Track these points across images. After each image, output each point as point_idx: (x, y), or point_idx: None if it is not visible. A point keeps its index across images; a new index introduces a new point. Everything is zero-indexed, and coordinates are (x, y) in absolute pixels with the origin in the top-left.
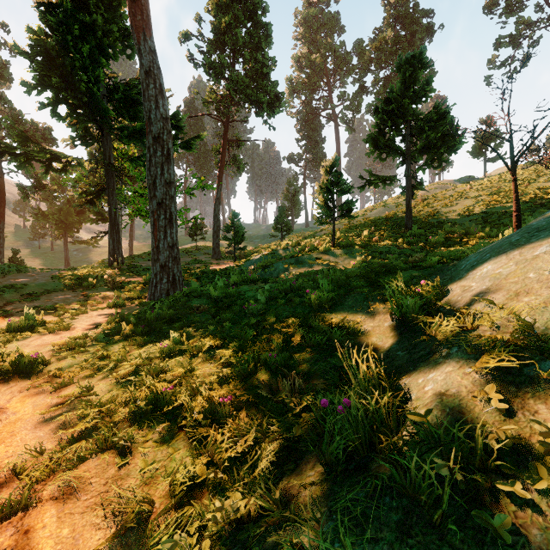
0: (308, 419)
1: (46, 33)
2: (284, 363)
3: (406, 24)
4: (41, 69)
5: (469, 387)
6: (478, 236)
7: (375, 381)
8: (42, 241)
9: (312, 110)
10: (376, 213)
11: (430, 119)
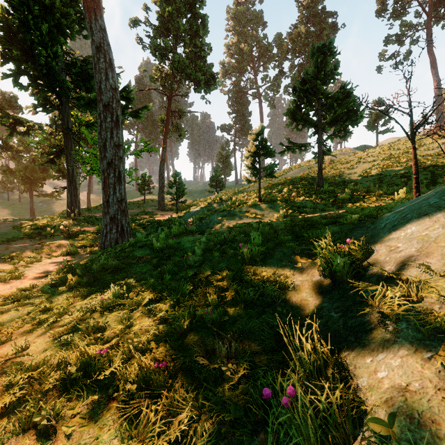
0: (244, 390)
1: (9, 11)
2: (219, 319)
3: (315, 22)
4: (4, 43)
5: (435, 381)
6: (377, 194)
7: (320, 362)
8: (11, 193)
9: (241, 89)
10: (293, 173)
11: (337, 98)
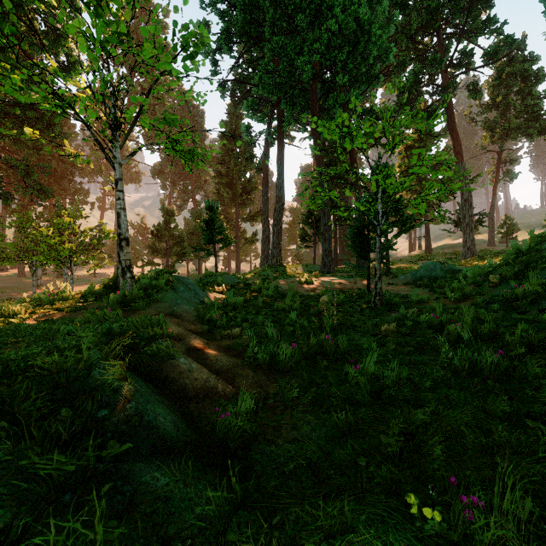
0: None
1: (403, 156)
2: None
3: None
4: (405, 174)
5: None
6: None
7: None
8: None
9: None
10: None
11: None
